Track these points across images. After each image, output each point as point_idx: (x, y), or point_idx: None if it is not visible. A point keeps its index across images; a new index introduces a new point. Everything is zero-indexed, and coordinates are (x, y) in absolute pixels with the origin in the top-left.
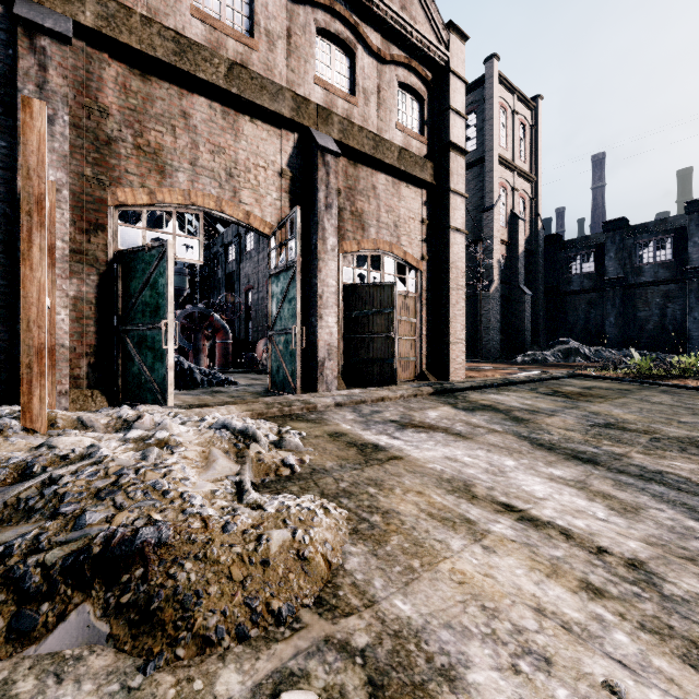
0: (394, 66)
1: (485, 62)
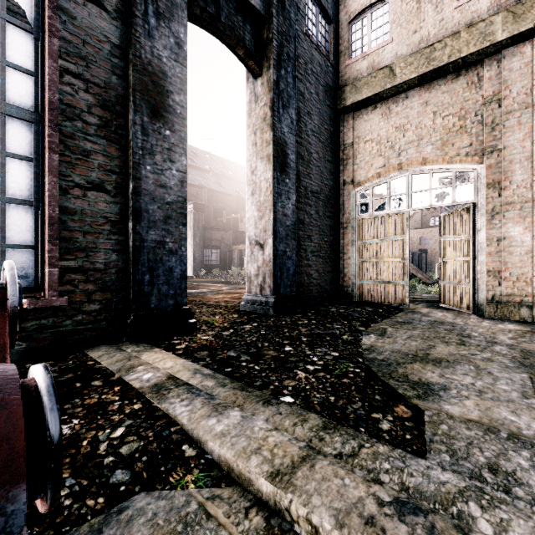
0: None
1: None
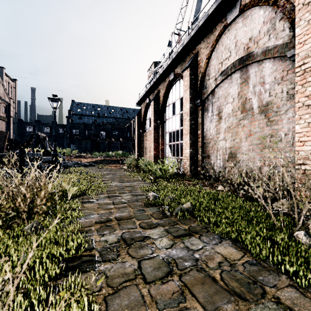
0: (2, 103)
1: (0, 67)
